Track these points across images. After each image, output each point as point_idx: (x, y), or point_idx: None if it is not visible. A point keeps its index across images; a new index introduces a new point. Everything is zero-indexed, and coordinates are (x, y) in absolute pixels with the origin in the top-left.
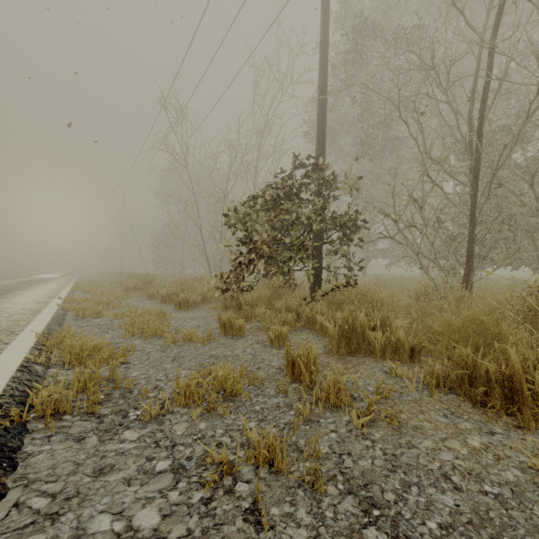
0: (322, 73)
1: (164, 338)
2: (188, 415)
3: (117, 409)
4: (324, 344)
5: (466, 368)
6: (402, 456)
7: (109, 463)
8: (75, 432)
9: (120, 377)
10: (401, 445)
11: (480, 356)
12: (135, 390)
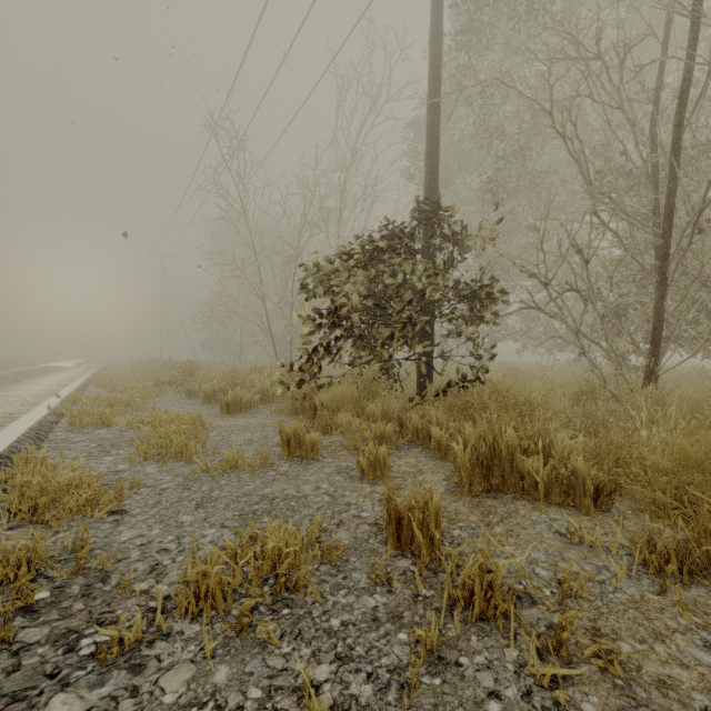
0: (433, 74)
1: (194, 462)
2: (197, 643)
3: (61, 629)
4: (445, 473)
5: None
6: None
7: None
8: None
9: (85, 552)
10: None
11: None
12: (113, 575)
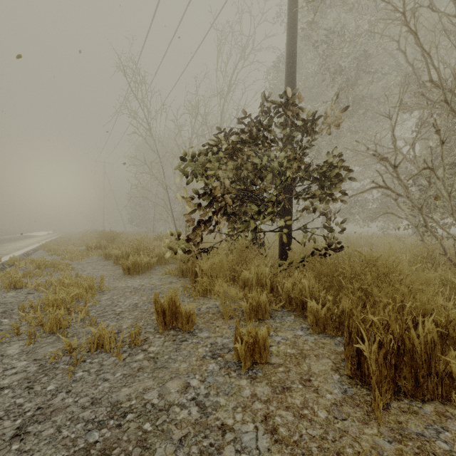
0: (291, 9)
1: (66, 337)
2: None
3: None
4: (331, 358)
5: None
6: None
7: None
8: None
9: None
10: None
11: None
12: None
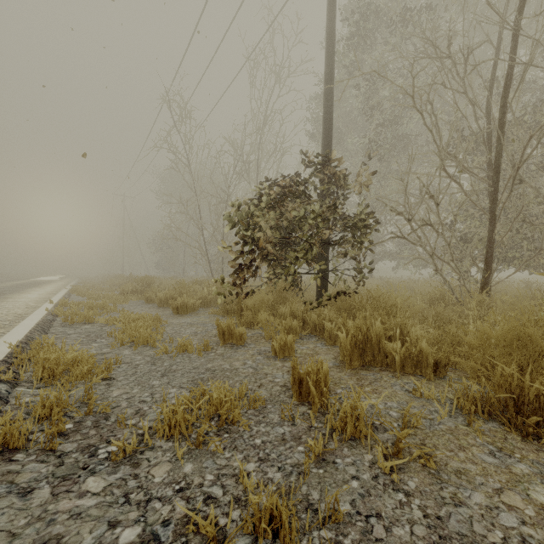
0: (328, 65)
1: (156, 347)
2: (171, 452)
3: (84, 444)
4: (334, 354)
5: (511, 391)
6: (450, 520)
7: (55, 533)
8: (23, 480)
9: (94, 400)
10: (444, 500)
11: (528, 377)
12: (112, 415)
